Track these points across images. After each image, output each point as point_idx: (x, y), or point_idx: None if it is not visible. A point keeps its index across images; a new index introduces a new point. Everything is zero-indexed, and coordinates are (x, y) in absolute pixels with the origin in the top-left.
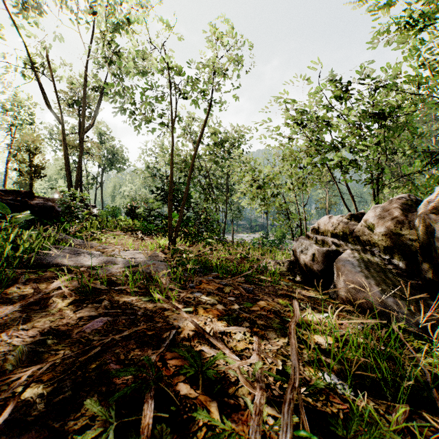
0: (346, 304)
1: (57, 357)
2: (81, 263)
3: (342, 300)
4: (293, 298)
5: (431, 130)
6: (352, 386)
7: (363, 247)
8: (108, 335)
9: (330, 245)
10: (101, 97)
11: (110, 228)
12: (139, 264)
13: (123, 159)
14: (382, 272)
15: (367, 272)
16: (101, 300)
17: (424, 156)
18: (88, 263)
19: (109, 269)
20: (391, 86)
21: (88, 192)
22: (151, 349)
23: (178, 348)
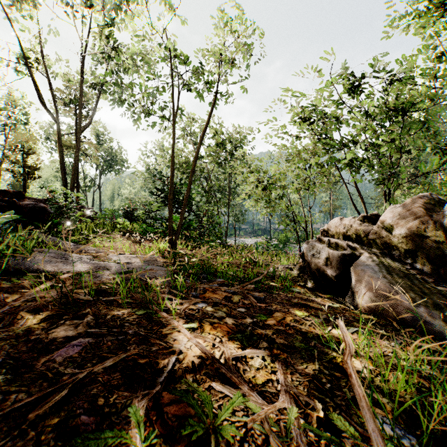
0: (368, 314)
1: (5, 404)
2: (67, 269)
3: (364, 310)
4: (310, 307)
5: (437, 132)
6: (419, 438)
7: (381, 250)
8: (85, 366)
9: (345, 248)
10: (99, 95)
11: (107, 231)
12: (133, 270)
13: (122, 161)
14: (406, 278)
15: (389, 278)
16: (84, 314)
17: (440, 154)
18: (75, 268)
19: (99, 276)
20: (406, 79)
21: (86, 195)
22: (142, 387)
23: (179, 384)
